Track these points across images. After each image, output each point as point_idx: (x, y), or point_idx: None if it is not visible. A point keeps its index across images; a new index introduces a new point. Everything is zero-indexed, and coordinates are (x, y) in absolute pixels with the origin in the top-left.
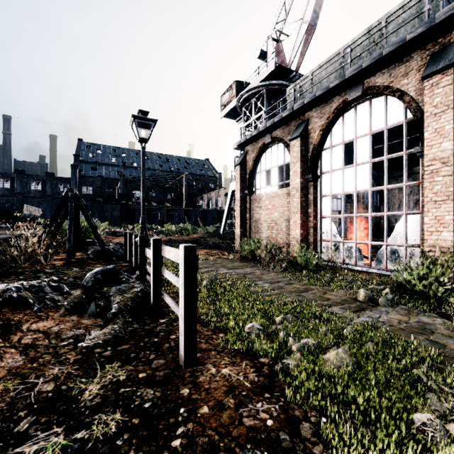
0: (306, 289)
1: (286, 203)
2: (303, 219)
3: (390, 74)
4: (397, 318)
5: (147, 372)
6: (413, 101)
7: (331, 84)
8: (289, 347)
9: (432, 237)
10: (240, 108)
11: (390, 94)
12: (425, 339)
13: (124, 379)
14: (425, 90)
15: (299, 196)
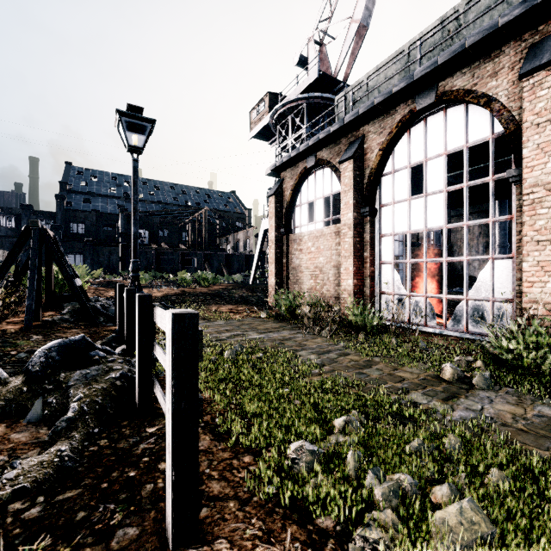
0: (367, 362)
1: (335, 244)
2: (358, 265)
3: (473, 74)
4: (508, 409)
5: None
6: (505, 110)
7: (395, 88)
8: (368, 491)
9: (533, 289)
10: (274, 127)
11: (473, 101)
12: None
13: None
14: (523, 92)
15: (352, 235)
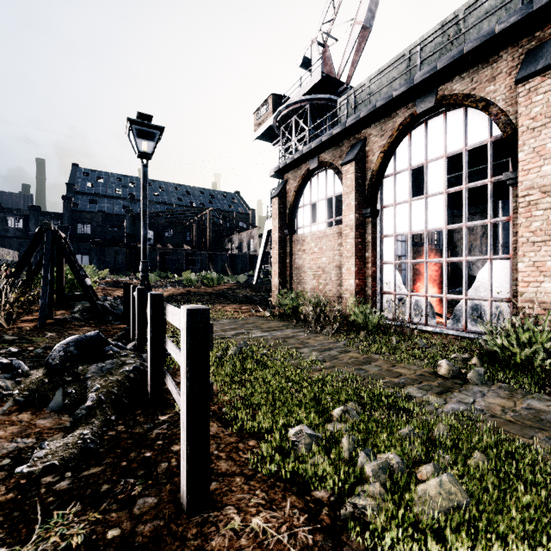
0: (367, 359)
1: (337, 245)
2: (359, 266)
3: (472, 78)
4: (498, 403)
5: (123, 525)
6: (502, 114)
7: (396, 92)
8: (360, 469)
9: (529, 289)
10: (277, 128)
11: (472, 105)
12: (548, 438)
13: (79, 545)
14: (519, 97)
15: (354, 236)
